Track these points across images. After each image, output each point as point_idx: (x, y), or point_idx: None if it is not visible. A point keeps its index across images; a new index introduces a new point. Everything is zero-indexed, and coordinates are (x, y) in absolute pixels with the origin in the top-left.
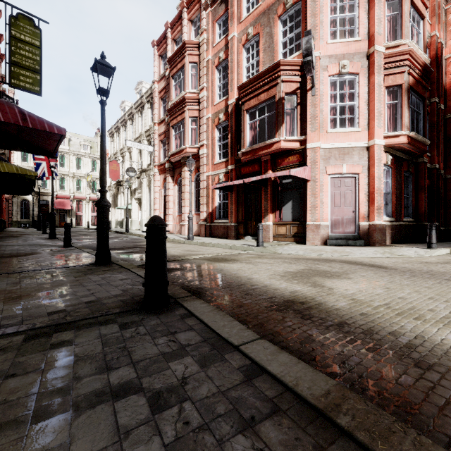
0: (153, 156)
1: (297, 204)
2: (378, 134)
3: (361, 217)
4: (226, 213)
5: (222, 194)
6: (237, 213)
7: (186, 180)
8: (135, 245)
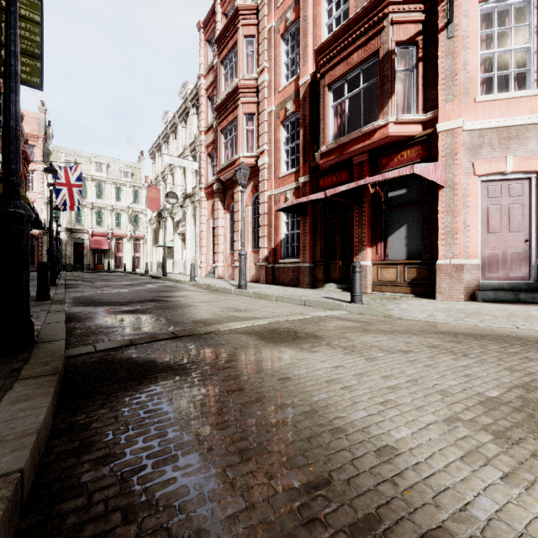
0: (198, 176)
1: (417, 229)
2: None
3: None
4: (296, 249)
5: (290, 221)
6: (313, 249)
7: (240, 205)
8: (155, 297)
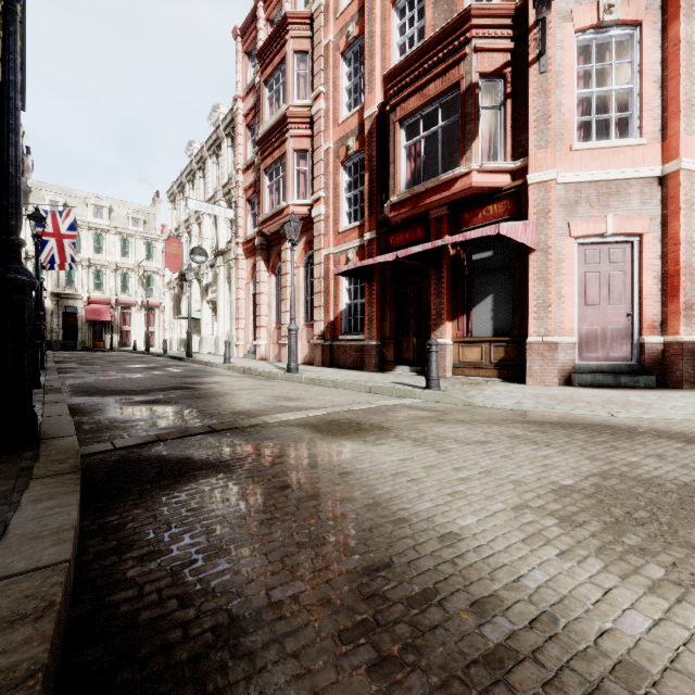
0: (234, 227)
1: (505, 300)
2: (687, 147)
3: (646, 326)
4: (361, 323)
5: (353, 287)
6: (382, 323)
7: (289, 265)
8: (181, 383)
